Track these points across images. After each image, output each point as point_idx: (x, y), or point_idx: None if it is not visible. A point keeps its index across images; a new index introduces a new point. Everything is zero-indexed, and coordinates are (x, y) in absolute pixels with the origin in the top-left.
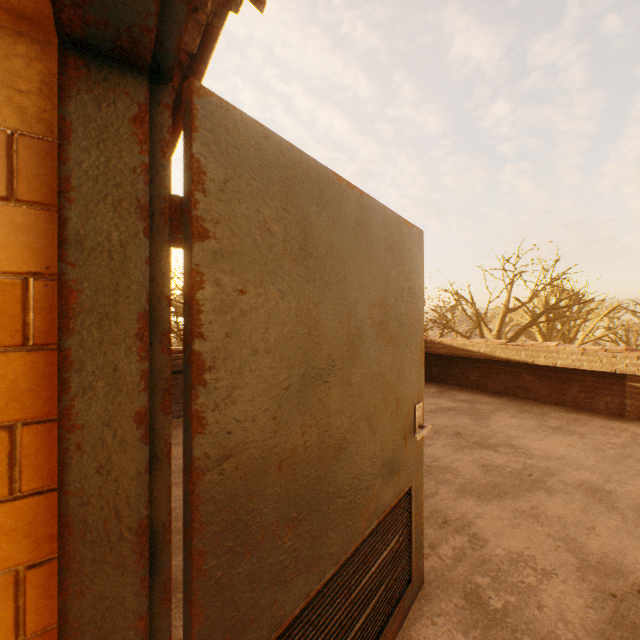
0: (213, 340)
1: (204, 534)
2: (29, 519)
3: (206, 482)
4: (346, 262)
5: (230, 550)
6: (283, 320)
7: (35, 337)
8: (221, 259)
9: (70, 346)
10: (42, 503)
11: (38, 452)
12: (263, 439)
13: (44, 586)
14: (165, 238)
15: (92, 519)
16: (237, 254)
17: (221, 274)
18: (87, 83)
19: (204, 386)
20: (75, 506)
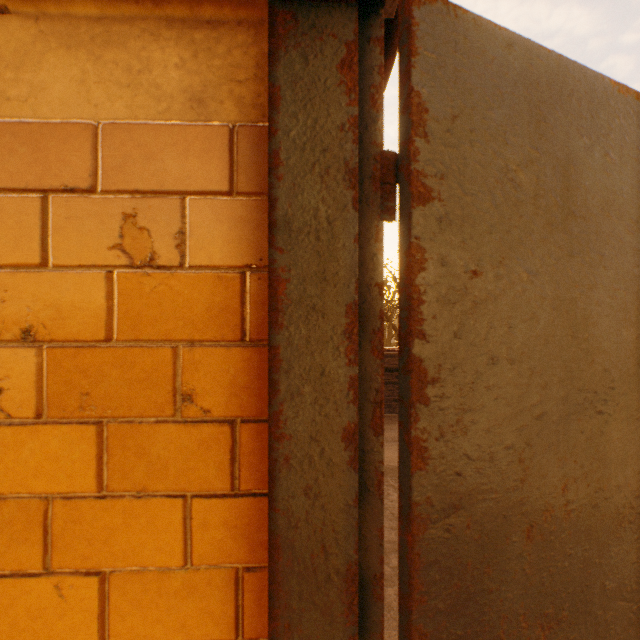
0: (436, 341)
1: (425, 609)
2: (246, 519)
3: (427, 538)
4: (633, 222)
5: (458, 639)
6: (532, 315)
7: (250, 332)
8: (447, 228)
9: (278, 343)
10: (256, 506)
11: (253, 452)
12: (504, 489)
13: (257, 593)
14: (375, 209)
15: (299, 547)
16: (468, 220)
17: (447, 249)
18: (294, 38)
19: (425, 405)
20: (283, 527)
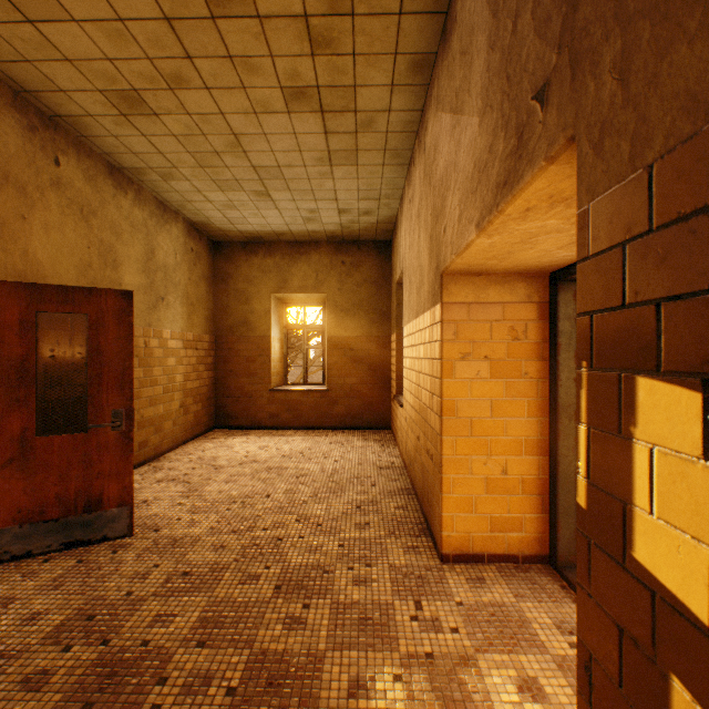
0: None
1: None
2: (541, 405)
3: None
4: None
5: None
6: None
7: (542, 357)
8: None
9: (558, 359)
10: (543, 402)
11: (543, 388)
12: None
13: (544, 425)
14: None
15: (563, 405)
16: None
17: None
18: (562, 289)
19: None
20: (559, 401)
